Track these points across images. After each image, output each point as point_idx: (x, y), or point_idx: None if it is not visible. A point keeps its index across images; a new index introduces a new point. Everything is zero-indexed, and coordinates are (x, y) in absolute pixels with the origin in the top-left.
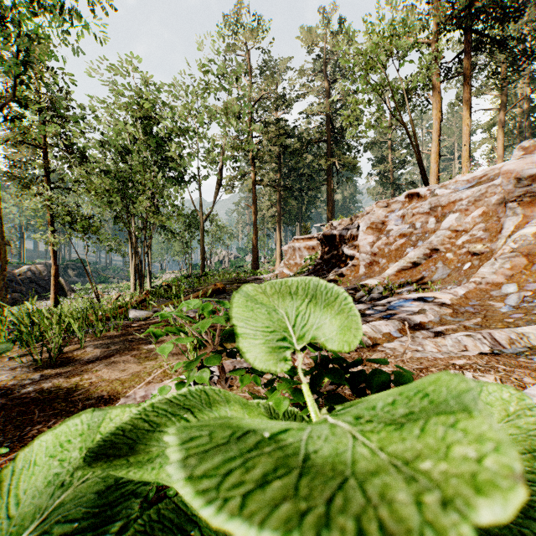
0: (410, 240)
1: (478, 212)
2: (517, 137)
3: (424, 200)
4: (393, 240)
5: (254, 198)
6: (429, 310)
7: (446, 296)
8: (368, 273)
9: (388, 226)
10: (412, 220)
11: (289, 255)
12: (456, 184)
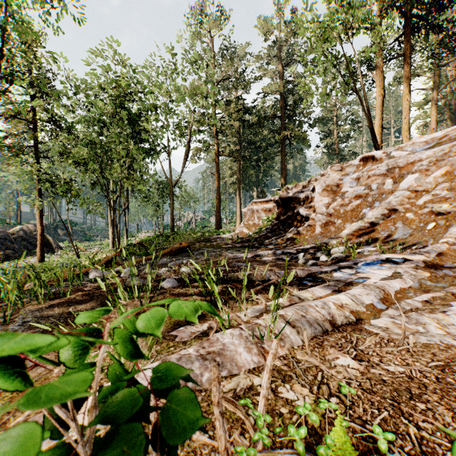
0: (366, 201)
1: (440, 171)
2: (447, 114)
3: (379, 162)
4: (348, 202)
5: (217, 167)
6: (404, 273)
7: (418, 257)
8: (324, 233)
9: (343, 188)
10: (367, 182)
11: (248, 216)
12: (413, 146)
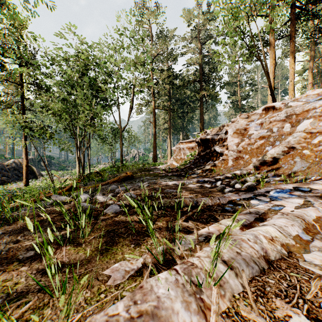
0: (269, 141)
1: None
2: (319, 79)
3: (279, 111)
4: (254, 141)
5: (154, 117)
6: (314, 202)
7: (321, 187)
8: (235, 165)
9: (249, 131)
10: (269, 126)
11: (176, 152)
12: (307, 98)
